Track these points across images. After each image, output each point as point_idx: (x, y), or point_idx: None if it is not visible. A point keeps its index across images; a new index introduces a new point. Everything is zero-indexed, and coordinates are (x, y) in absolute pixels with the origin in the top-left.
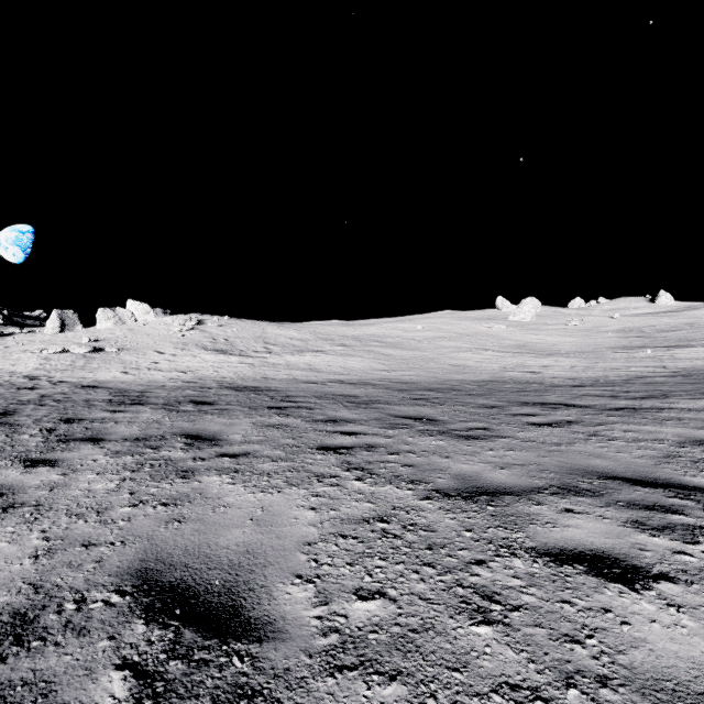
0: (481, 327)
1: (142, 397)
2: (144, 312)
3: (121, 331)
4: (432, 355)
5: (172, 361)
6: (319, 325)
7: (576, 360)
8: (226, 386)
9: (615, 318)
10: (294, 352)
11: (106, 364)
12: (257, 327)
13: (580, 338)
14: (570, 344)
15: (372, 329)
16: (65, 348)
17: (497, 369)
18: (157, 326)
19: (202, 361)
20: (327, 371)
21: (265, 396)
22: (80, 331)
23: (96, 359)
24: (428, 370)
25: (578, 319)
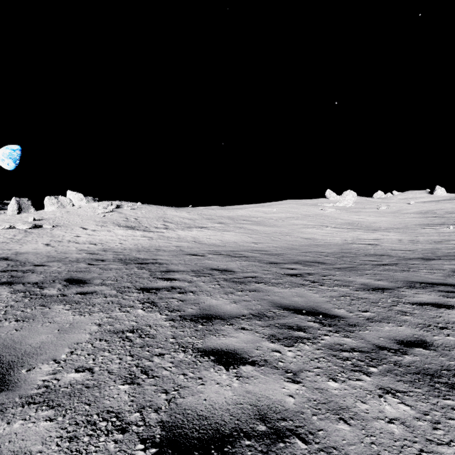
0: (318, 210)
1: (27, 273)
2: (79, 200)
3: (60, 213)
4: (287, 230)
5: (90, 235)
6: (204, 209)
7: (398, 234)
8: (119, 258)
9: (411, 204)
10: (184, 228)
11: (38, 237)
12: (160, 210)
13: (391, 218)
14: (386, 222)
15: (241, 211)
16: (14, 225)
17: (340, 241)
18: (87, 209)
19: (114, 235)
20: (208, 243)
21: (146, 271)
22: (32, 213)
23: (33, 233)
24: (287, 242)
25: (385, 205)
